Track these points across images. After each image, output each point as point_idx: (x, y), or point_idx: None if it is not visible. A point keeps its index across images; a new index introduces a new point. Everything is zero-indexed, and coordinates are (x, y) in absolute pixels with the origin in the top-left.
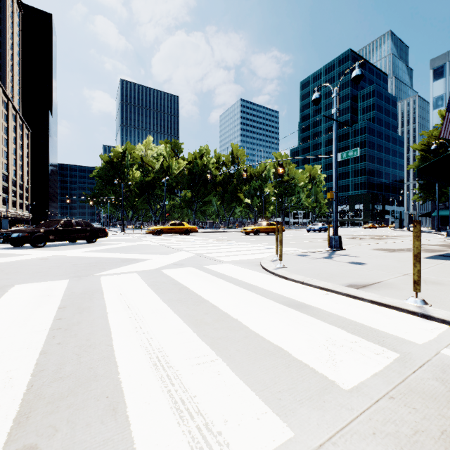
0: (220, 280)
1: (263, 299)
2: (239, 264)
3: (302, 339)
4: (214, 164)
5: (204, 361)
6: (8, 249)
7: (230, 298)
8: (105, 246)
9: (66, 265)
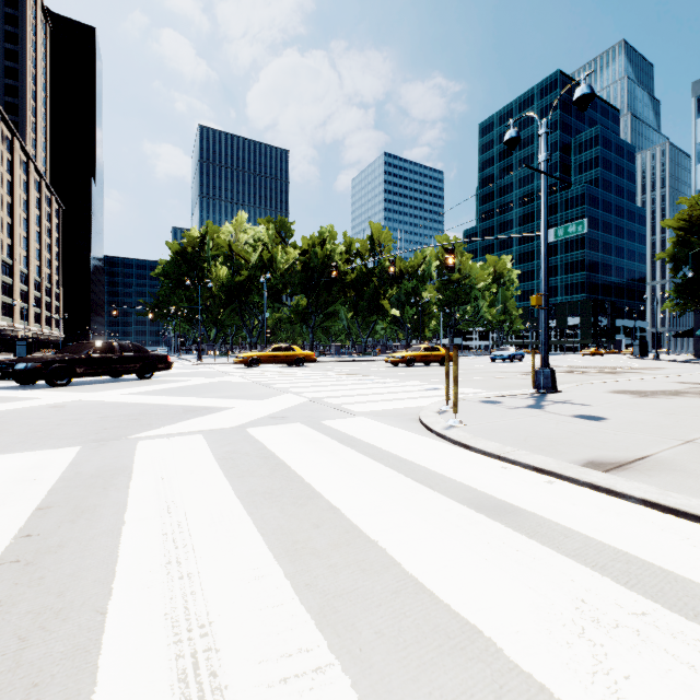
0: (347, 451)
1: (428, 494)
2: (382, 417)
3: (521, 602)
4: (343, 254)
5: (300, 671)
6: (9, 389)
7: (364, 490)
8: (165, 384)
9: (89, 418)
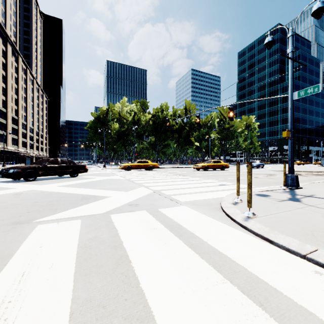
0: (176, 241)
1: (265, 323)
2: (197, 206)
3: None
4: (172, 116)
5: None
6: (6, 182)
7: (195, 309)
8: (81, 180)
9: (26, 203)
